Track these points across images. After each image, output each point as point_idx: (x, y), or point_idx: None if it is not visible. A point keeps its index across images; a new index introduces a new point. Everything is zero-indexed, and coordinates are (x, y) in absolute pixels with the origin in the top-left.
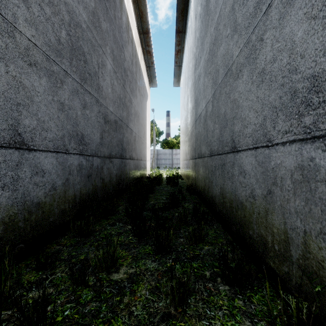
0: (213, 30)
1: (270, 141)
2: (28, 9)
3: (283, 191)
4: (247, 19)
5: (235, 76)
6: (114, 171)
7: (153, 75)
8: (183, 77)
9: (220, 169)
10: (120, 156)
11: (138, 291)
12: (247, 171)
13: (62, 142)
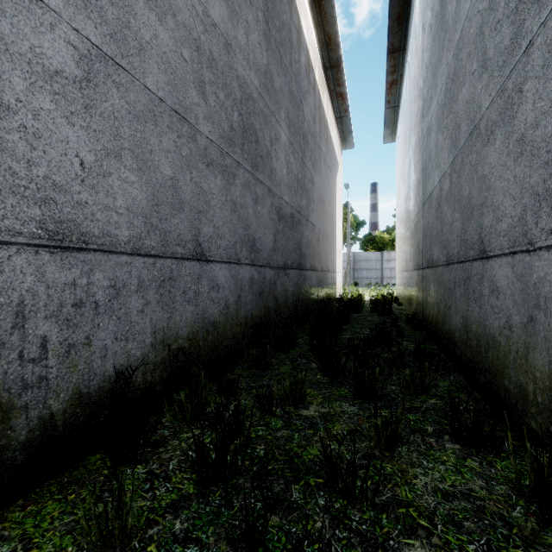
0: (451, 57)
1: (532, 244)
2: (206, 104)
3: (547, 316)
4: (501, 54)
5: (484, 139)
6: (290, 288)
7: (347, 130)
8: (402, 126)
9: (462, 286)
10: (298, 266)
11: (333, 429)
12: (501, 288)
13: (235, 250)
